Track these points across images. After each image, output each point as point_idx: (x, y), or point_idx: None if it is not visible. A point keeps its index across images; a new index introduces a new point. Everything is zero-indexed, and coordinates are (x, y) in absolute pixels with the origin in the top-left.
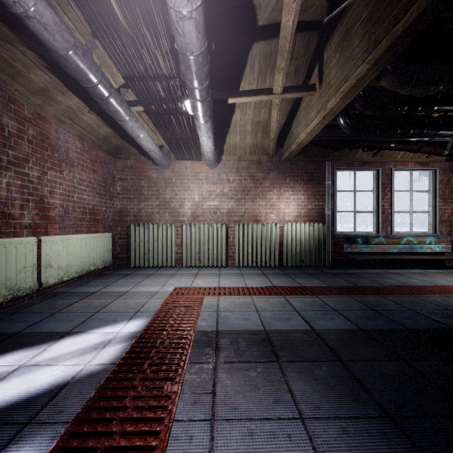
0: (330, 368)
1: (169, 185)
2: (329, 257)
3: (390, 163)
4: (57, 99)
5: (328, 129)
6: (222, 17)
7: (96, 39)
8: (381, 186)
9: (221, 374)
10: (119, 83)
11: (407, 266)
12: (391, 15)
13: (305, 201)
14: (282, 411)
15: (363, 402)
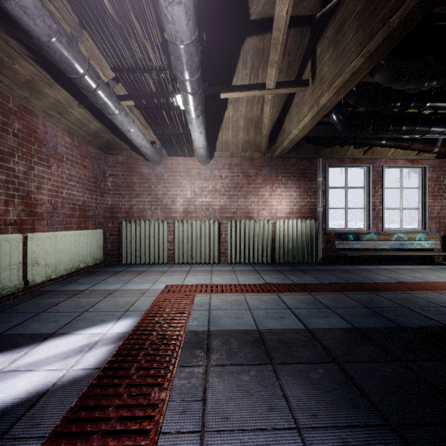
0: (326, 370)
1: (161, 182)
2: (321, 253)
3: (381, 160)
4: (45, 92)
5: (321, 126)
6: (214, 10)
7: (84, 30)
8: (372, 183)
9: (213, 378)
10: (110, 77)
11: (397, 262)
12: (387, 7)
13: (297, 197)
14: (276, 420)
15: (362, 408)
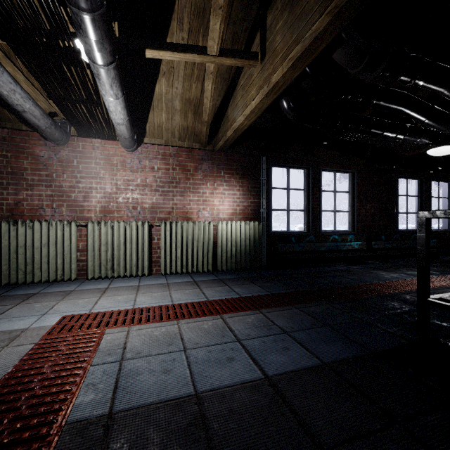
0: None
1: (68, 169)
2: (264, 257)
3: (318, 163)
4: None
5: (269, 114)
6: None
7: None
8: (311, 185)
9: None
10: None
11: (332, 263)
12: None
13: (241, 197)
14: None
15: None
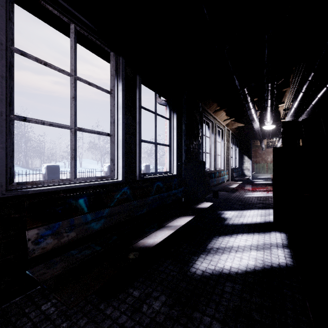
0: None
1: (264, 154)
2: None
3: None
4: None
5: None
6: None
7: None
8: None
9: None
10: None
11: None
12: None
13: None
14: None
15: None
